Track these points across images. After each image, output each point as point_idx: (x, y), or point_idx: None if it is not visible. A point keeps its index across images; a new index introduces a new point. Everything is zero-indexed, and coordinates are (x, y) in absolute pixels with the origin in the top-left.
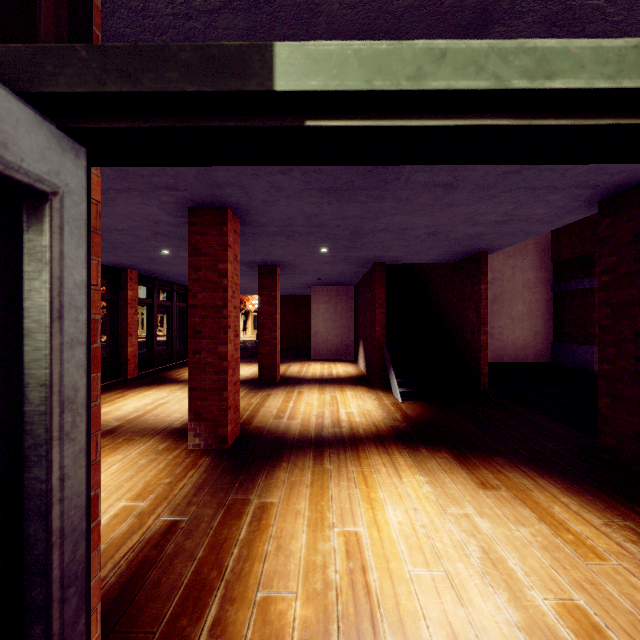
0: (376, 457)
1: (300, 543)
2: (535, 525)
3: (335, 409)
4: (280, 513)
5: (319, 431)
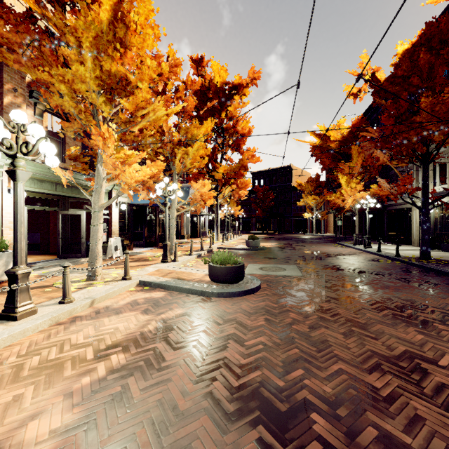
0: None
1: None
2: (28, 258)
3: None
4: None
5: None
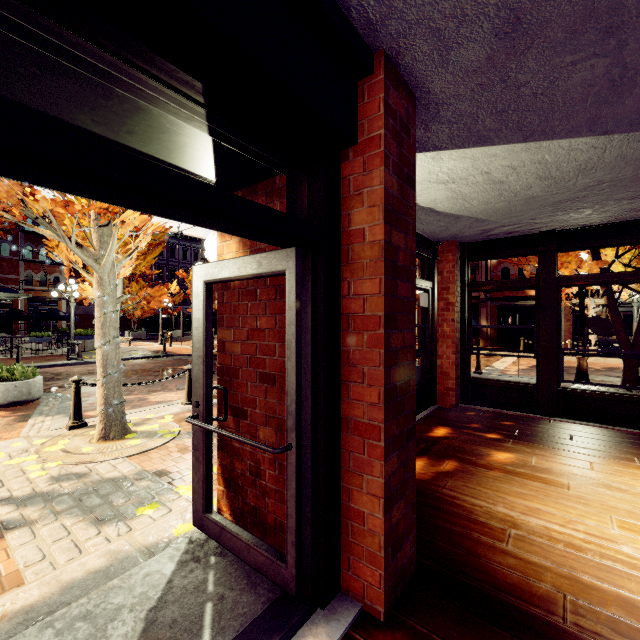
0: None
1: None
2: None
3: None
4: None
5: None
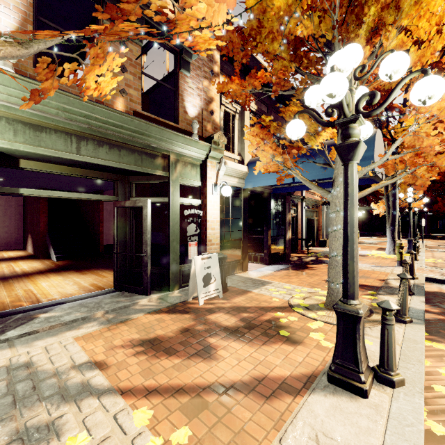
0: (39, 276)
1: (4, 294)
2: (94, 277)
3: (12, 268)
4: None
5: (3, 275)
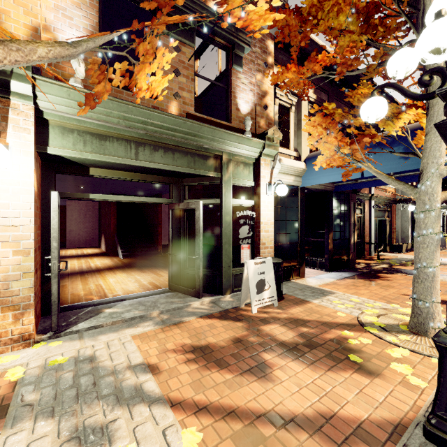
0: (108, 272)
1: (80, 287)
2: (153, 275)
3: (88, 264)
4: (70, 285)
5: (81, 270)
